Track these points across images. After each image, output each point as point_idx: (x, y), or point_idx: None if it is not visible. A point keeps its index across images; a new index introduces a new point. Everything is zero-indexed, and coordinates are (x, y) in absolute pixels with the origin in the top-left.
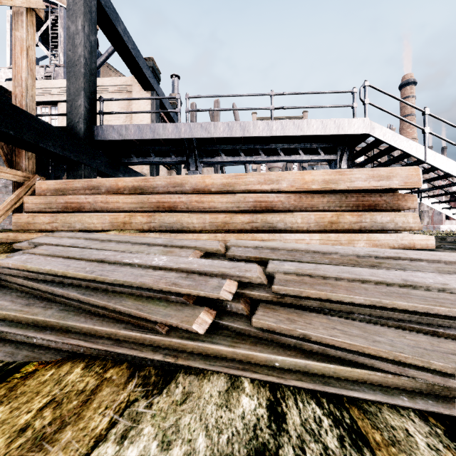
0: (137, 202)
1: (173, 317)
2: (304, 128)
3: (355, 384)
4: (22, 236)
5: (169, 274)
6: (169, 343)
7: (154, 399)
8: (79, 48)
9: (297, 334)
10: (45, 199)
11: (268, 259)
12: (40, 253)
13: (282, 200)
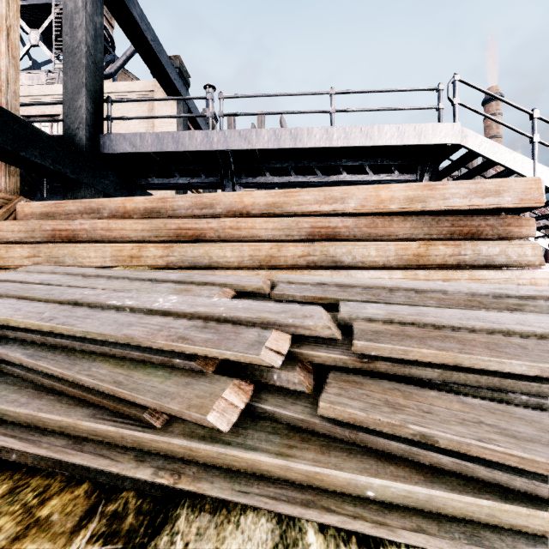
0: (151, 229)
1: (174, 398)
2: (375, 136)
3: (537, 542)
4: None
5: (177, 322)
6: (167, 445)
7: None
8: (79, 31)
9: (408, 434)
10: (26, 226)
11: (338, 300)
12: None
13: (349, 226)
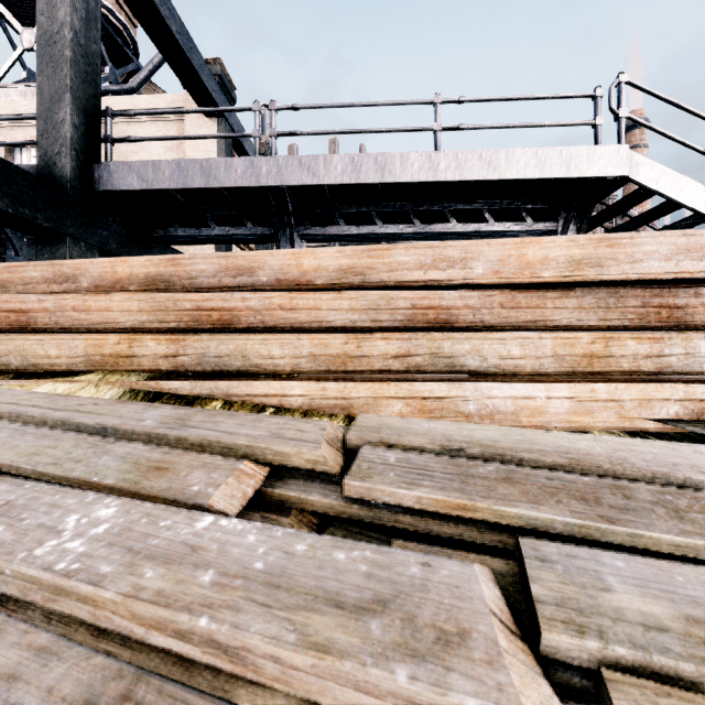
0: (152, 309)
1: None
2: (501, 166)
3: None
4: None
5: (41, 675)
6: None
7: None
8: (61, 8)
9: None
10: None
11: (504, 515)
12: None
13: (473, 305)
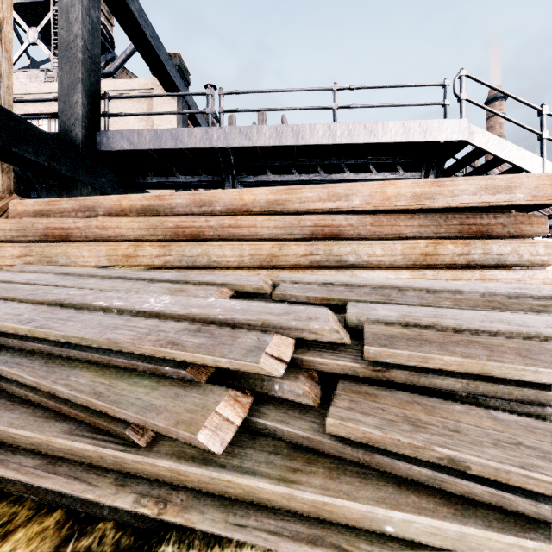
0: (147, 228)
1: (161, 412)
2: (379, 133)
3: None
4: None
5: (167, 325)
6: (151, 468)
7: None
8: (75, 25)
9: (434, 457)
10: (18, 224)
11: (345, 301)
12: None
13: (353, 224)
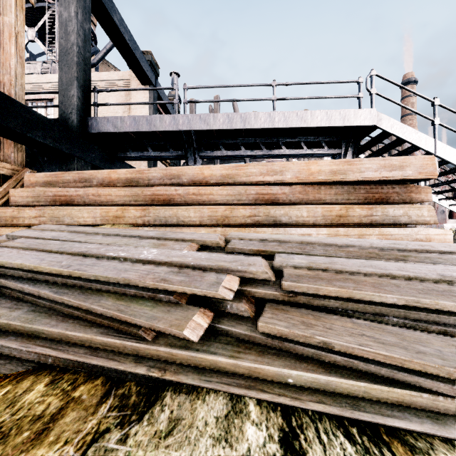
0: (131, 195)
1: (160, 320)
2: (308, 120)
3: (394, 408)
4: (6, 230)
5: (159, 269)
6: (156, 352)
7: (131, 428)
8: (72, 35)
9: (315, 342)
10: (33, 192)
11: (275, 253)
12: (15, 246)
13: (286, 192)
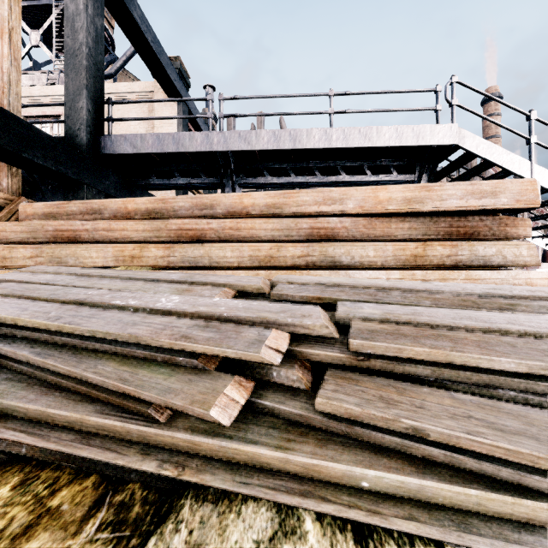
0: (152, 230)
1: (178, 394)
2: (373, 138)
3: (522, 528)
4: None
5: (179, 322)
6: (171, 439)
7: None
8: (80, 33)
9: (401, 428)
10: (29, 226)
11: (336, 300)
12: None
13: (347, 226)
